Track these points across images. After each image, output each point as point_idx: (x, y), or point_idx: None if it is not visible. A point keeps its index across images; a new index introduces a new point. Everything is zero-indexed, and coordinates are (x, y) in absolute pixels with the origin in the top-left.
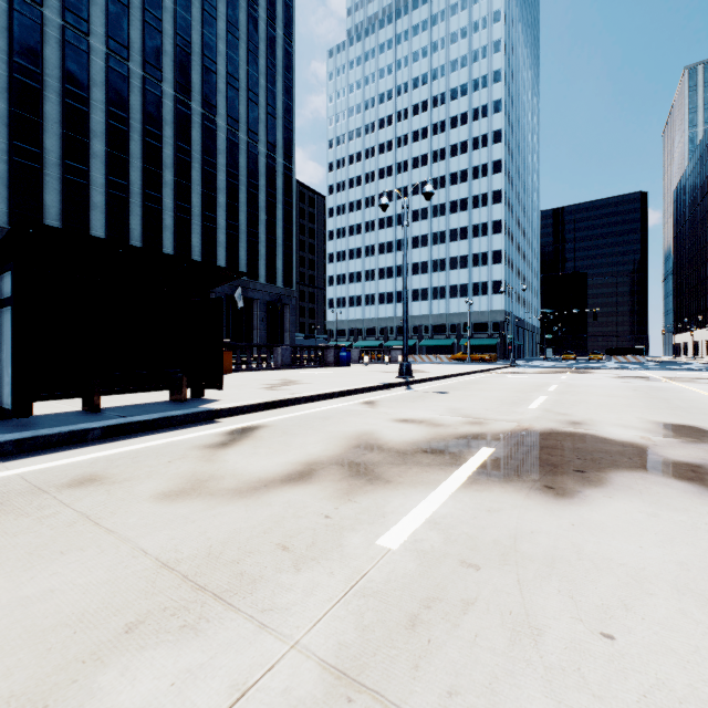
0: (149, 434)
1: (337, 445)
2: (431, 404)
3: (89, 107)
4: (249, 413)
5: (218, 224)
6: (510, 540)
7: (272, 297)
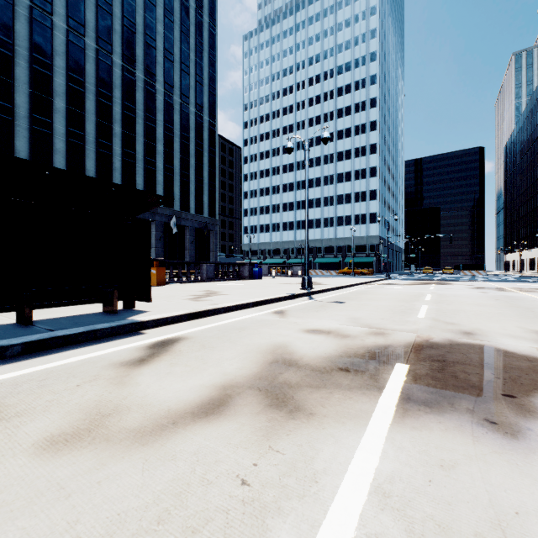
0: (72, 348)
1: (253, 361)
2: (333, 313)
3: (52, 72)
4: (173, 323)
5: (157, 167)
6: (497, 534)
7: (200, 224)
